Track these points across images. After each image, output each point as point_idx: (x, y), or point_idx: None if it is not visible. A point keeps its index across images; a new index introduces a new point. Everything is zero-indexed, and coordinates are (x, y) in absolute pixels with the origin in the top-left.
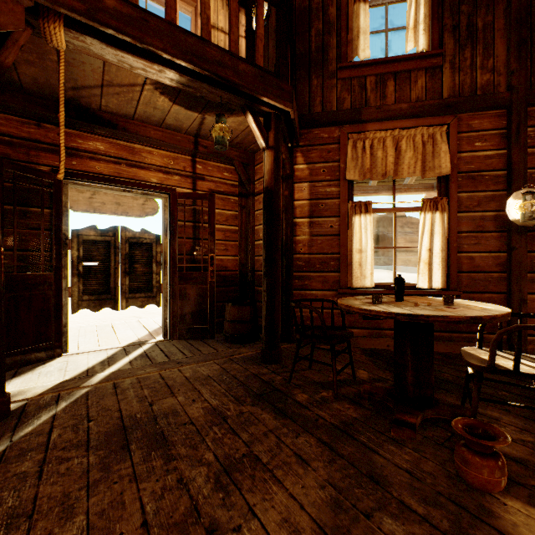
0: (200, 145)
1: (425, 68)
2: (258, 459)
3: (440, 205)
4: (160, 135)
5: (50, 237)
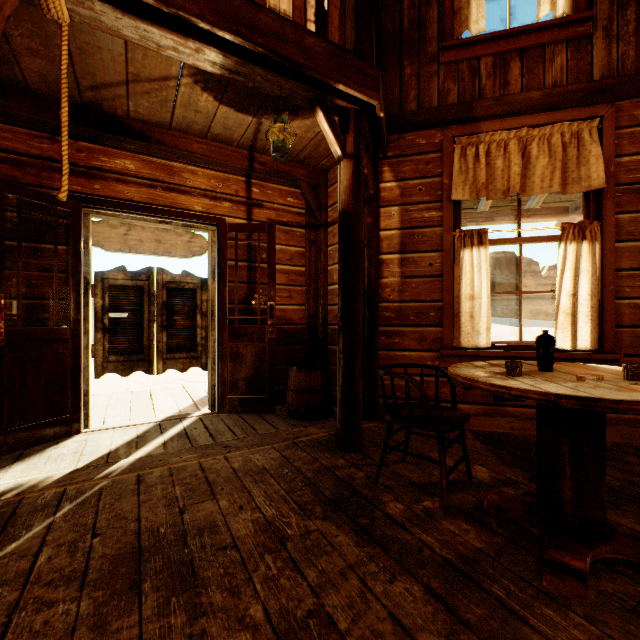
0: (256, 161)
1: (565, 41)
2: (332, 622)
3: (588, 231)
4: (204, 149)
5: (67, 282)
